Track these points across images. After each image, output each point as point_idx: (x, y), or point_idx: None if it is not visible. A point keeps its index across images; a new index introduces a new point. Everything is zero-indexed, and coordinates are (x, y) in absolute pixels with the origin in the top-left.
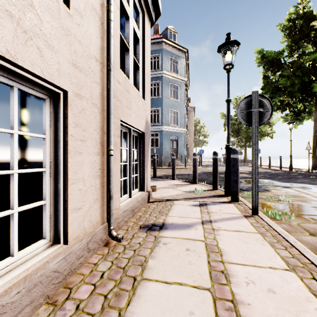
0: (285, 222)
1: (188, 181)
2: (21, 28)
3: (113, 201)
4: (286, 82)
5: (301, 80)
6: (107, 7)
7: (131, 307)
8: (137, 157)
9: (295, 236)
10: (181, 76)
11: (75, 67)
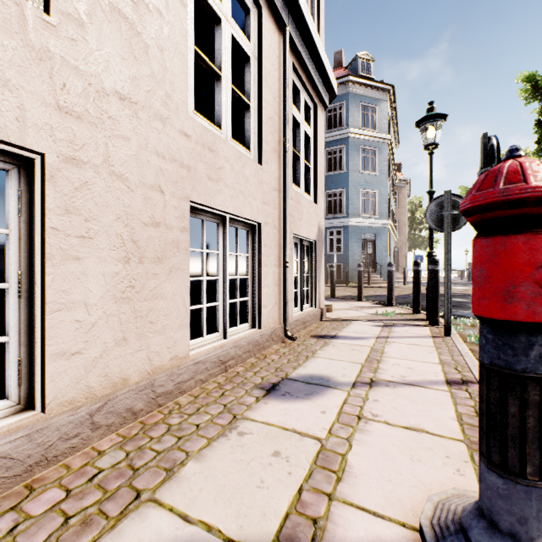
0: None
1: (381, 303)
2: (244, 197)
3: (288, 307)
4: None
5: None
6: (283, 141)
7: (305, 363)
8: (308, 268)
9: None
10: (381, 132)
11: (264, 204)
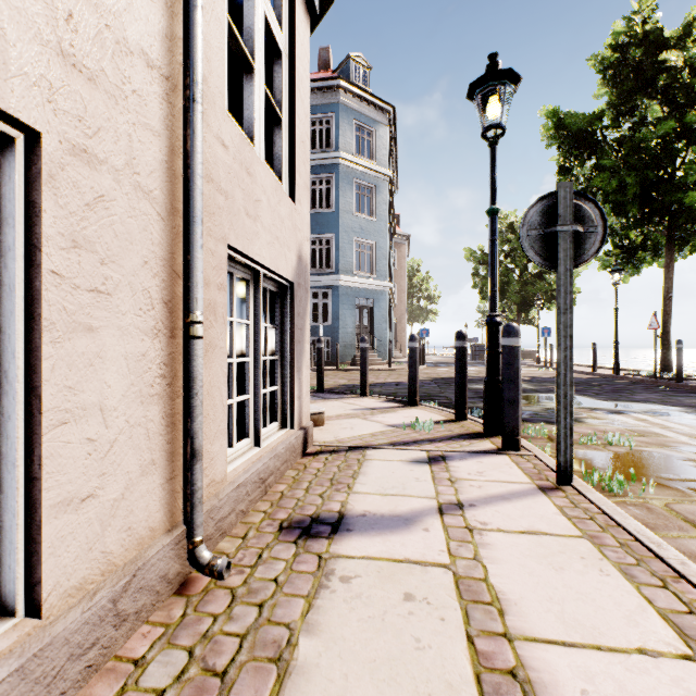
0: (634, 500)
1: (398, 399)
2: None
3: (201, 466)
4: (608, 181)
5: (640, 179)
6: None
7: None
8: (276, 343)
9: (670, 540)
10: (380, 165)
11: (70, 63)
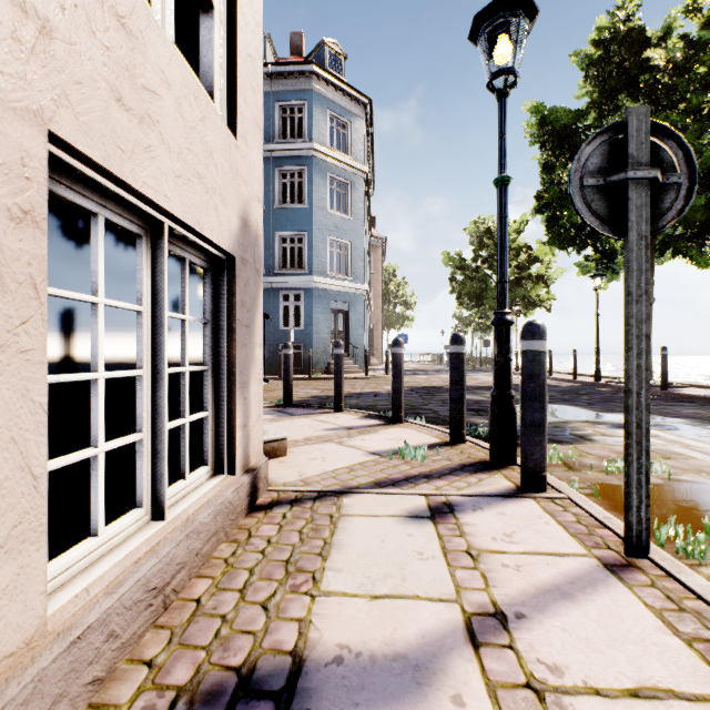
0: None
1: (378, 414)
2: None
3: None
4: None
5: None
6: None
7: None
8: (205, 347)
9: None
10: (356, 161)
11: None
